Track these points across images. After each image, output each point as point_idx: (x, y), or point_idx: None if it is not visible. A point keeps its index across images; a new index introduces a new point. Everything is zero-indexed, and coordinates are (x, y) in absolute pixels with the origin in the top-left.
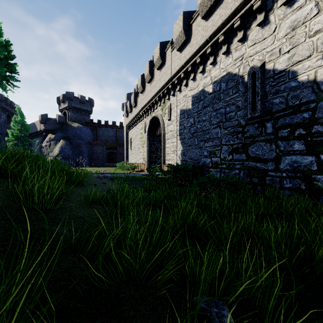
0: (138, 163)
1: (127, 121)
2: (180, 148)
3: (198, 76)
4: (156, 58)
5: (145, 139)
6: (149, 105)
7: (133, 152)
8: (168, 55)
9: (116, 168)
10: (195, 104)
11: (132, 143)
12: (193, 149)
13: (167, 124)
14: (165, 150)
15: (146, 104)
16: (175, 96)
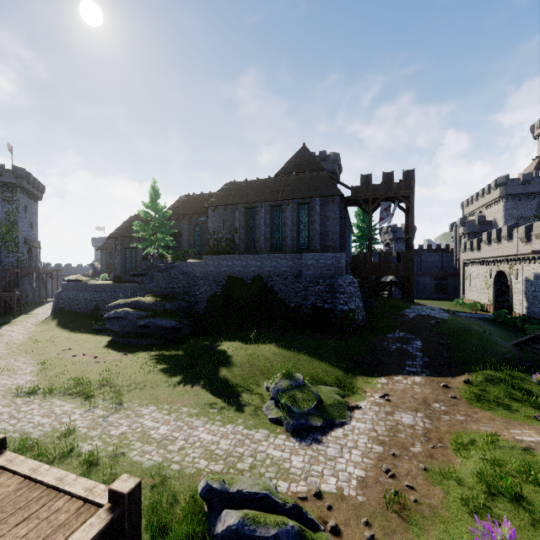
0: (481, 303)
1: (464, 257)
2: (525, 303)
3: (537, 264)
4: (504, 235)
5: (490, 283)
6: (496, 259)
7: (473, 290)
8: (515, 237)
9: (453, 304)
10: (535, 280)
11: (472, 280)
12: (534, 307)
13: (514, 282)
14: (512, 300)
15: (492, 257)
16: (521, 266)
